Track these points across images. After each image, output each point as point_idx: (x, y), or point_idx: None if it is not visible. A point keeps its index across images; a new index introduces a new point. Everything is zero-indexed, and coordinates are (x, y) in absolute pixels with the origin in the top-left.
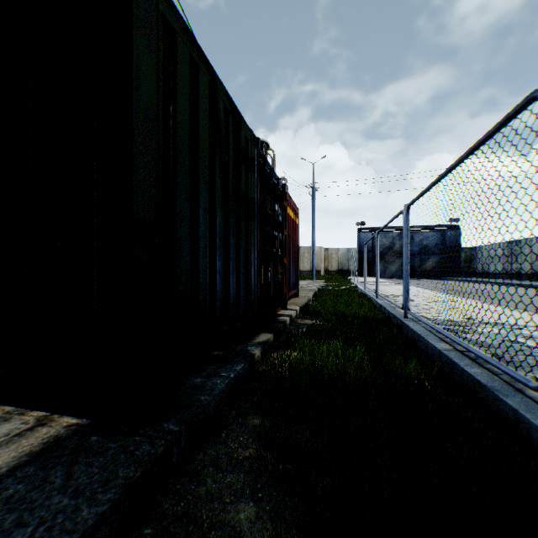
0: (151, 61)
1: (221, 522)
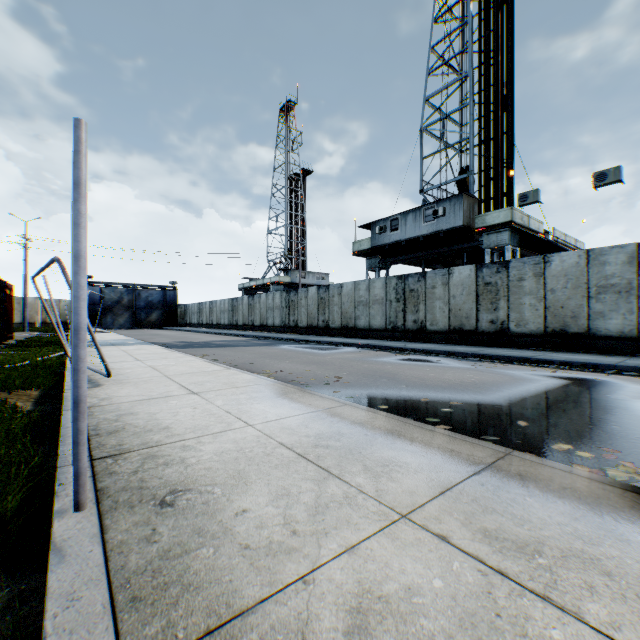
0: None
1: None
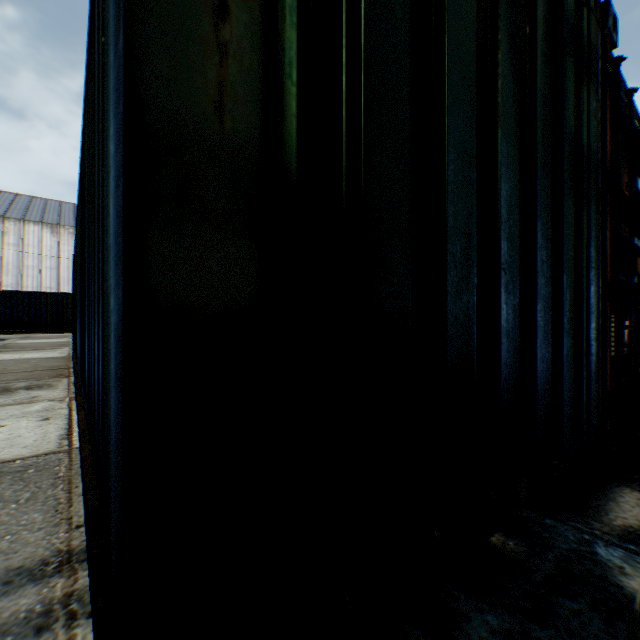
0: None
1: None
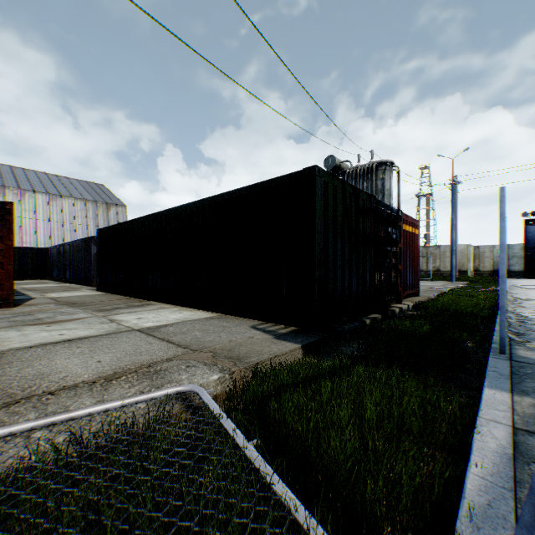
0: (320, 202)
1: (345, 353)
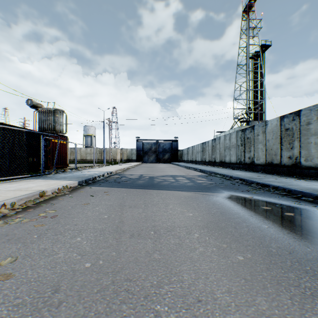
0: None
1: None
